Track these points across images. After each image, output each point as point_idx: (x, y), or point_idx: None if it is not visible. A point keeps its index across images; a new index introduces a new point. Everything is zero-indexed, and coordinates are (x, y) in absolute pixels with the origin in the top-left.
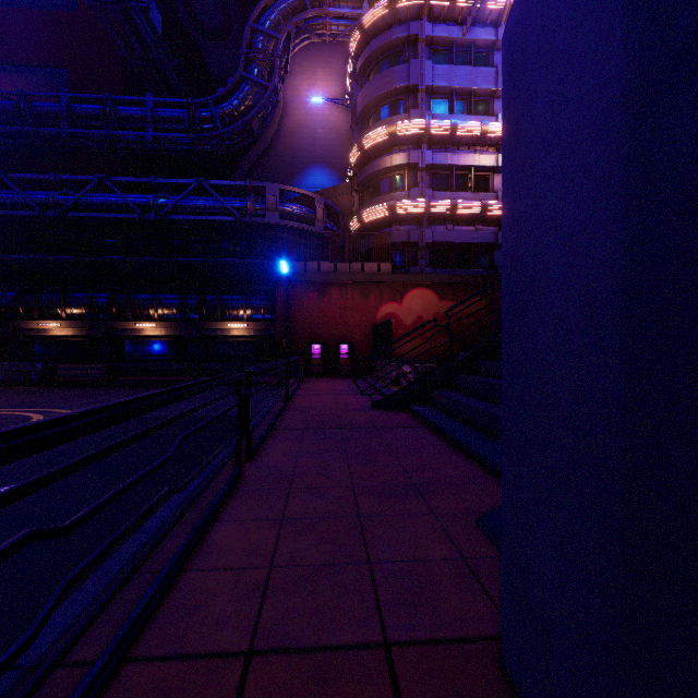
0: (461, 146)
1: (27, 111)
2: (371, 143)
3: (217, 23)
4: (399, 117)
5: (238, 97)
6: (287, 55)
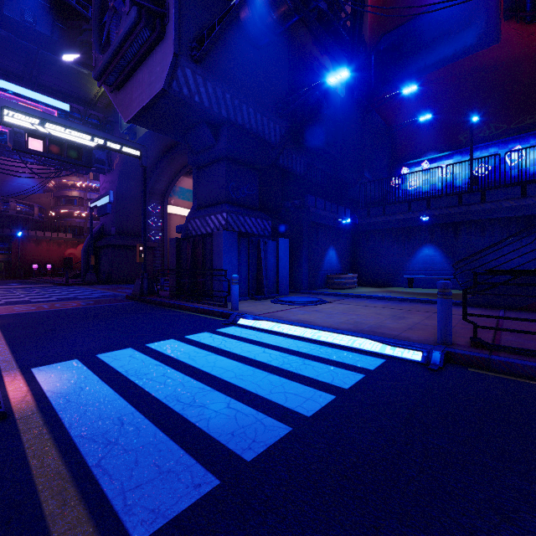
0: None
1: None
2: (62, 184)
3: None
4: (76, 178)
5: None
6: None
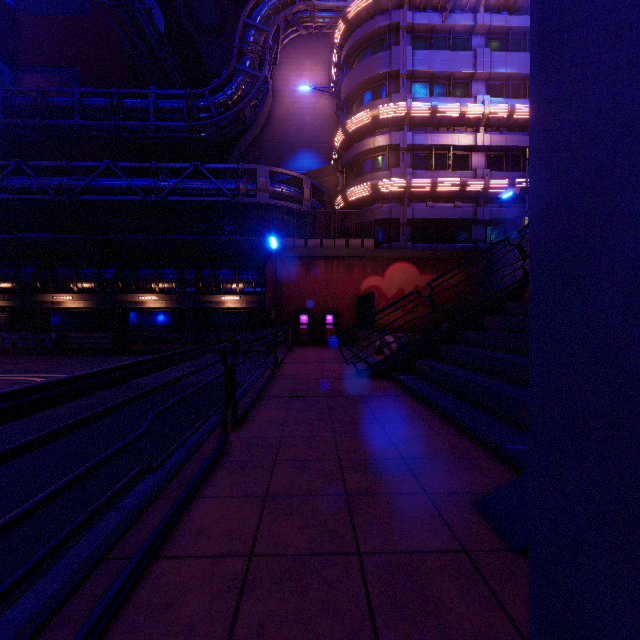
0: (441, 127)
1: (44, 106)
2: (355, 126)
3: (213, 22)
4: (381, 101)
5: (231, 87)
6: (276, 47)
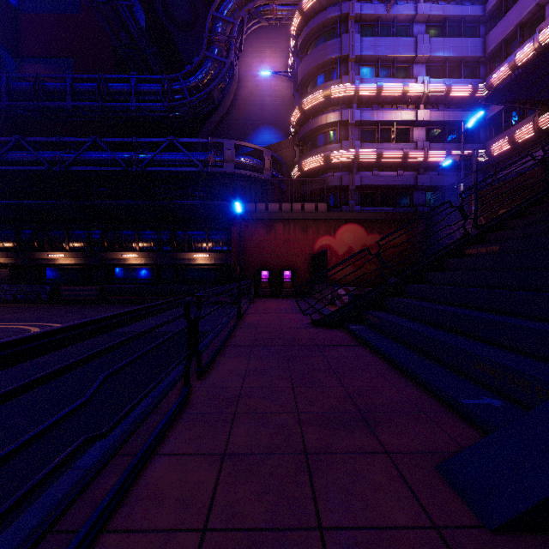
0: (385, 105)
1: (41, 90)
2: (309, 105)
3: (187, 17)
4: (333, 82)
5: (202, 72)
6: (241, 36)
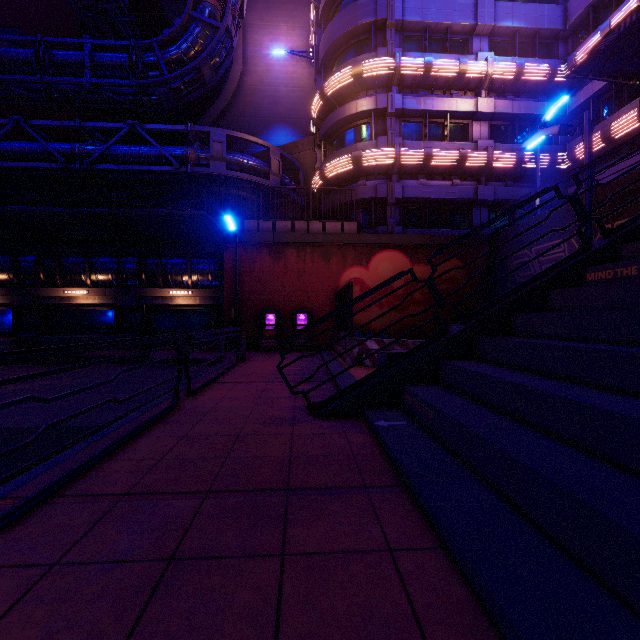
0: (436, 90)
1: None
2: (334, 88)
3: None
4: (365, 56)
5: (186, 40)
6: None
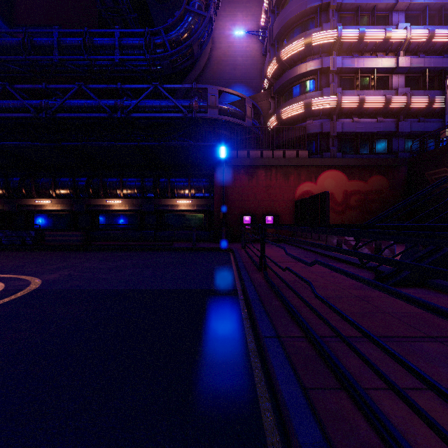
0: (365, 53)
1: (30, 44)
2: (288, 55)
3: None
4: (313, 30)
5: (182, 26)
6: None
